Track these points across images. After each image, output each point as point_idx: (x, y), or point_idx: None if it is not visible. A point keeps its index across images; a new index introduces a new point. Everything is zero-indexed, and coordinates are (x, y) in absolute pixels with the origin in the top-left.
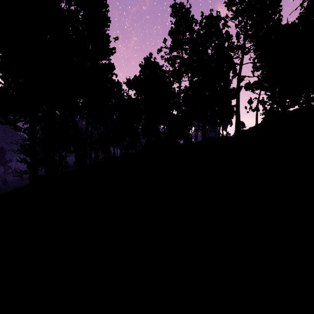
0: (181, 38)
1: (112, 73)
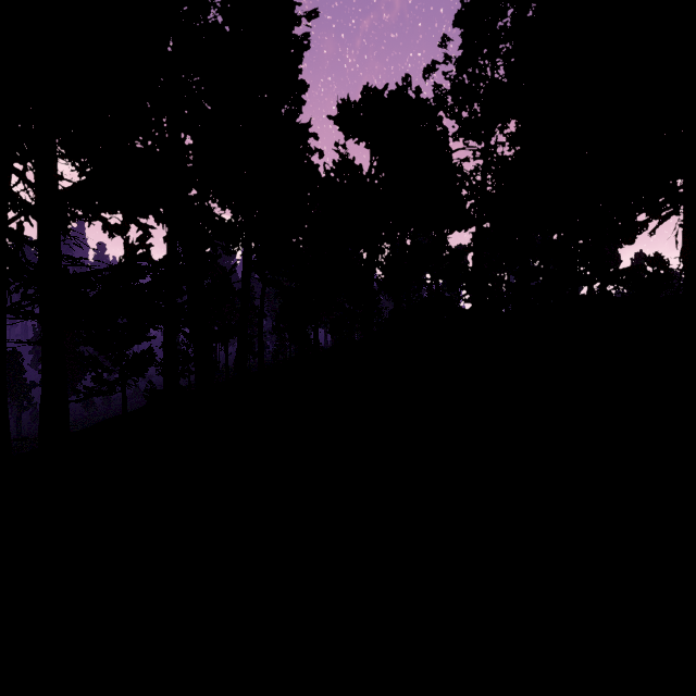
0: (492, 25)
1: (310, 148)
